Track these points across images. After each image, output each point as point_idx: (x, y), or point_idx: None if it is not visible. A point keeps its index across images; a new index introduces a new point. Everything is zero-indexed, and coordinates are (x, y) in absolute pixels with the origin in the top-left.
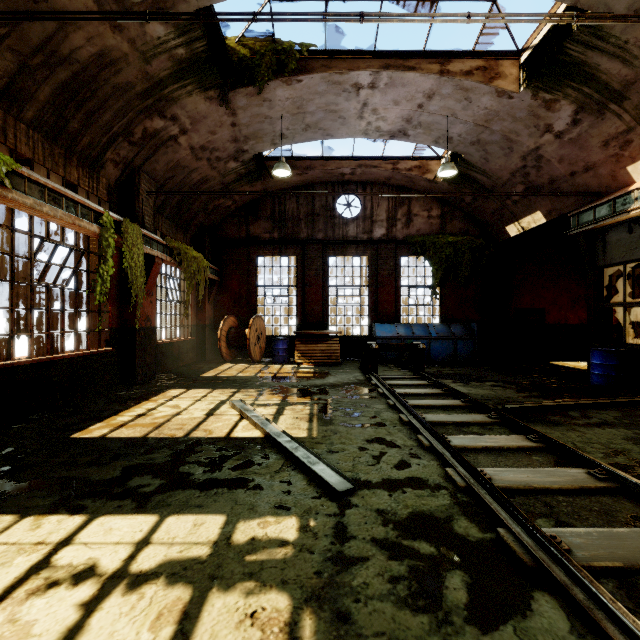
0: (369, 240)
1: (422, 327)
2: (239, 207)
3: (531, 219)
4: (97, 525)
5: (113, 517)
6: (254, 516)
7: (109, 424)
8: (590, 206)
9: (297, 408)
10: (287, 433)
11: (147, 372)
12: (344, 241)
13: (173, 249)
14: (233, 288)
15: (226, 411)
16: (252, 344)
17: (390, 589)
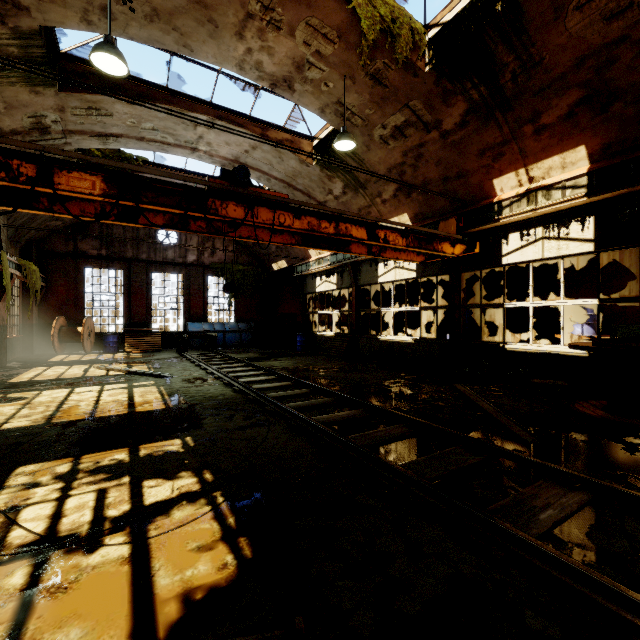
0: (184, 263)
1: (221, 325)
2: (67, 225)
3: (282, 263)
4: (79, 388)
5: (82, 387)
6: (138, 382)
7: (23, 378)
8: (300, 264)
9: (140, 366)
10: (140, 370)
11: (3, 359)
12: (164, 262)
13: (22, 266)
14: (60, 293)
15: (95, 370)
16: (85, 339)
17: (182, 383)
